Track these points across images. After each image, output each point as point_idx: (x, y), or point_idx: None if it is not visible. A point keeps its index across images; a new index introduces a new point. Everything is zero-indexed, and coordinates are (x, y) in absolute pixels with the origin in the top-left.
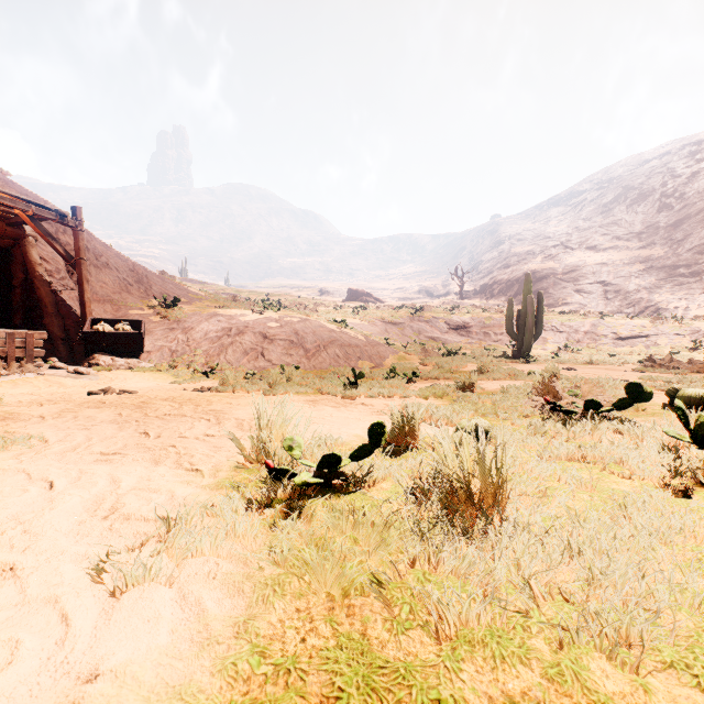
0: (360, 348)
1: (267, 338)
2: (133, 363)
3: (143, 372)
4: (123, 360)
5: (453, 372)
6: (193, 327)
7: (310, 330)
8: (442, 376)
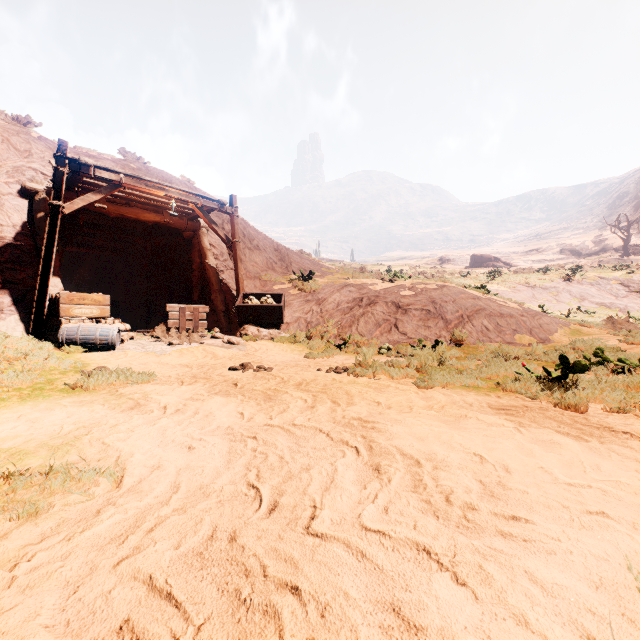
0: (514, 318)
1: (400, 308)
2: (274, 334)
3: (282, 343)
4: (266, 331)
5: None
6: (325, 298)
7: (449, 298)
8: None
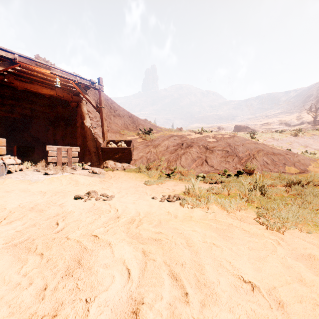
0: (282, 156)
1: (208, 149)
2: (126, 166)
3: (130, 172)
4: (120, 164)
5: None
6: (159, 144)
7: (239, 143)
8: None
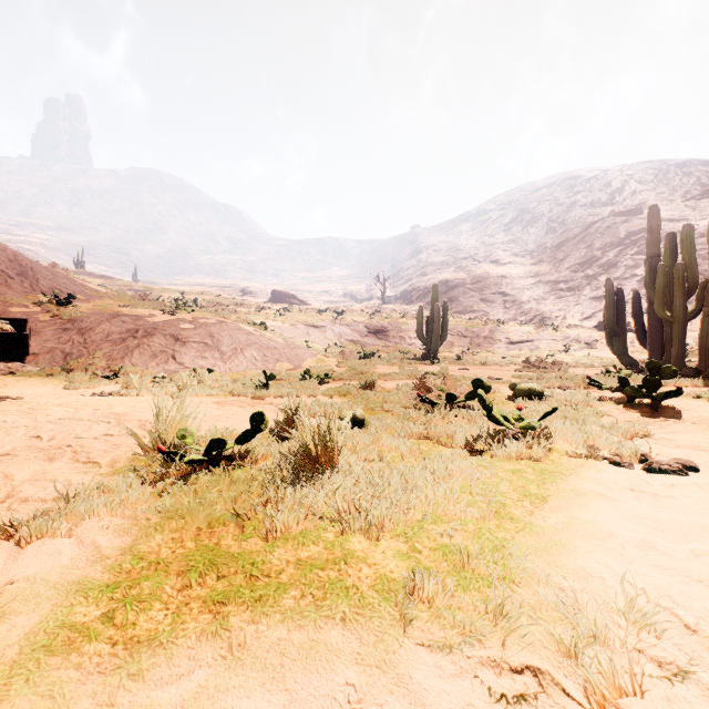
0: (278, 350)
1: (179, 340)
2: (15, 367)
3: (29, 377)
4: (2, 364)
5: (364, 373)
6: (91, 327)
7: (227, 332)
8: (353, 377)
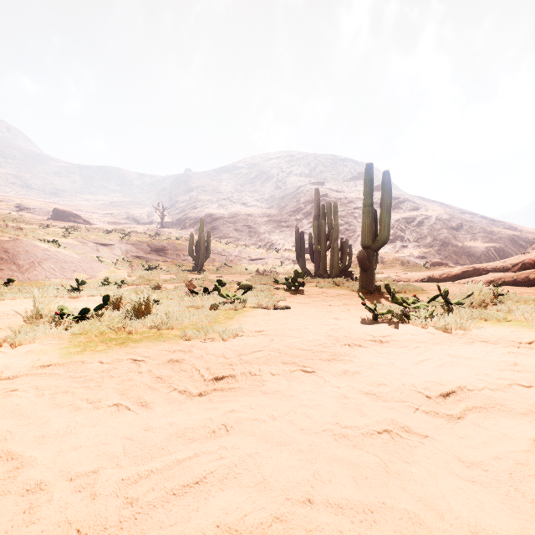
0: (75, 264)
1: None
2: None
3: None
4: None
5: (151, 280)
6: None
7: (23, 248)
8: (143, 283)
